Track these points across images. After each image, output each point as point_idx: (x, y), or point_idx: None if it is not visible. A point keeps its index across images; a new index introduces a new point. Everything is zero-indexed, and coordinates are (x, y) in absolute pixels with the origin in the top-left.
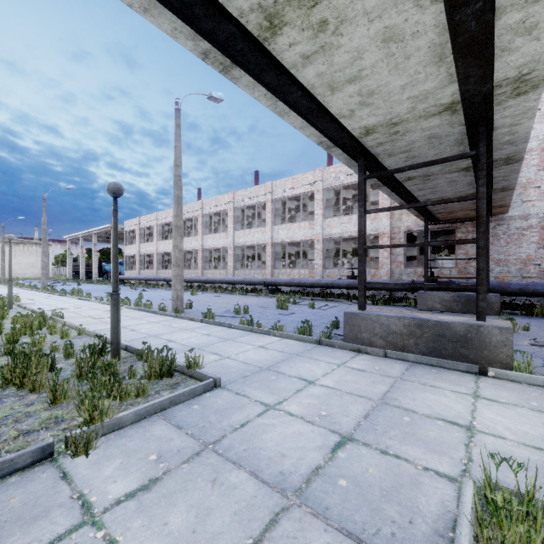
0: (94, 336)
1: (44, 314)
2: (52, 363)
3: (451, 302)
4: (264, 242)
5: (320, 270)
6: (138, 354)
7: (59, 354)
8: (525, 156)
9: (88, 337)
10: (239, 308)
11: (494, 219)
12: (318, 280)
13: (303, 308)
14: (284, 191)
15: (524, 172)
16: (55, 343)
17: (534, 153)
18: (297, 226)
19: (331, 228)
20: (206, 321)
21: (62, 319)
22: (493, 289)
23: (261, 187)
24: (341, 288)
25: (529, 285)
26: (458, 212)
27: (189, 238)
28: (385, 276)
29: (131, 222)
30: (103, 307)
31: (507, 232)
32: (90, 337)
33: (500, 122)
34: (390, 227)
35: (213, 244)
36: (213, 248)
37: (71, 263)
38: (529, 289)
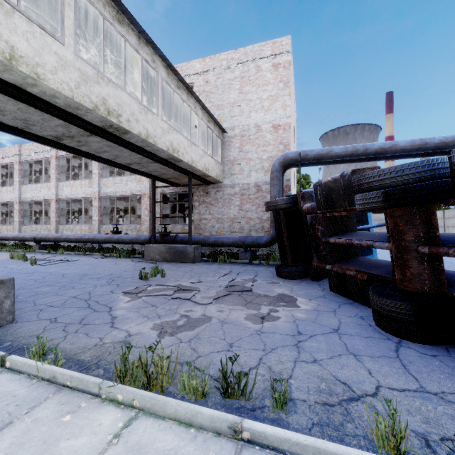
0: None
1: None
2: None
3: (165, 253)
4: (50, 198)
5: (97, 226)
6: None
7: None
8: (233, 140)
9: None
10: None
11: (215, 186)
12: (82, 236)
13: (24, 265)
14: None
15: (232, 152)
16: None
17: (237, 138)
18: (79, 184)
19: (106, 187)
20: None
21: None
22: (200, 241)
23: None
24: (101, 243)
25: (220, 238)
26: (184, 179)
27: None
28: (146, 231)
29: None
30: None
31: (223, 197)
32: None
33: (8, 78)
34: (150, 189)
35: (0, 198)
36: (1, 202)
37: None
38: (219, 241)
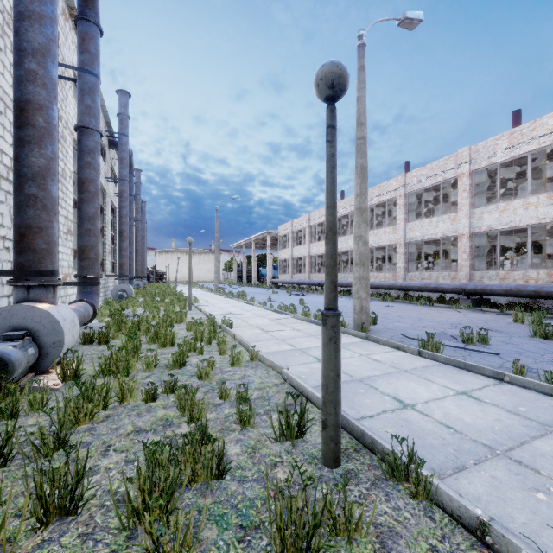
0: (286, 392)
1: (214, 322)
2: (219, 459)
3: None
4: (455, 234)
5: None
6: (370, 447)
7: (230, 405)
8: None
9: (264, 368)
10: (472, 333)
11: None
12: None
13: None
14: (492, 156)
15: None
16: (225, 375)
17: None
18: (521, 204)
19: None
20: (431, 356)
21: (231, 329)
22: None
23: (449, 158)
24: None
25: None
26: None
27: (344, 237)
28: None
29: (284, 226)
30: (267, 314)
31: None
32: (265, 366)
33: None
34: None
35: (376, 242)
36: (375, 247)
37: (236, 268)
38: None
